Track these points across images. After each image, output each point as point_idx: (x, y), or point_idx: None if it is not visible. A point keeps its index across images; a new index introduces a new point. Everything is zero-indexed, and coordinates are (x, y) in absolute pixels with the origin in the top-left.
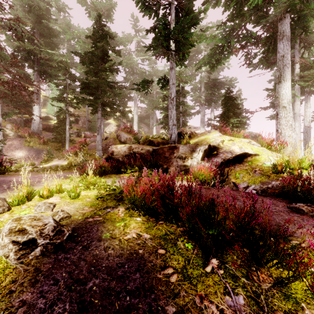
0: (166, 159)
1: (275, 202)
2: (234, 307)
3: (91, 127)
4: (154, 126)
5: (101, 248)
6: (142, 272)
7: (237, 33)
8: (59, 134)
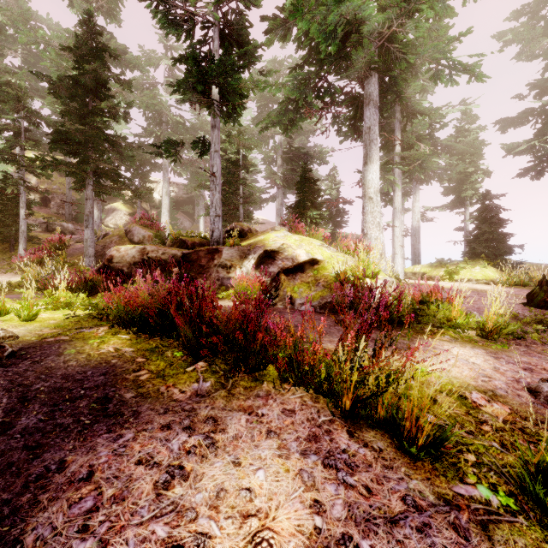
0: (202, 269)
1: (327, 318)
2: (197, 388)
3: (78, 214)
4: (201, 219)
5: (59, 361)
6: (108, 375)
7: (315, 85)
8: (4, 224)
